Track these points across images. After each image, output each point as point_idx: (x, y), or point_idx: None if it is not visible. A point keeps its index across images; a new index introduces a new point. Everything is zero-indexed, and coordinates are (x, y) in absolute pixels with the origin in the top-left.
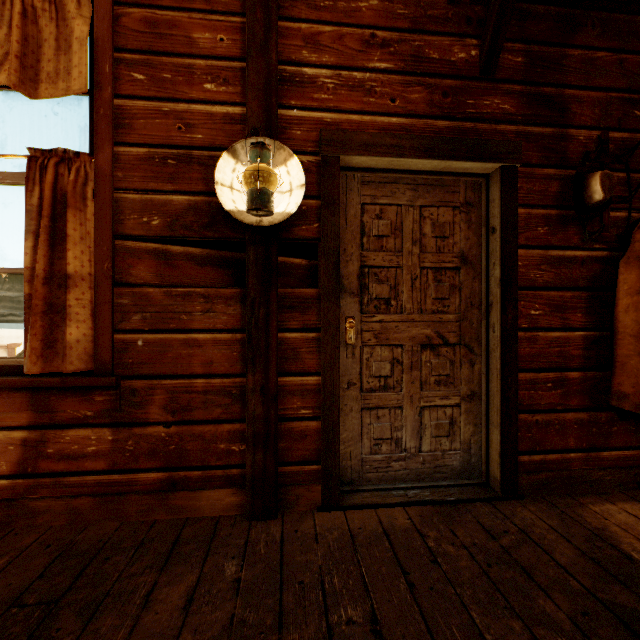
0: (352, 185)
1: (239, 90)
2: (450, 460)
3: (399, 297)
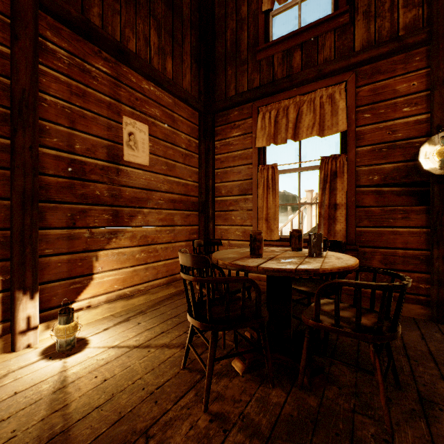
0: None
1: (424, 106)
2: None
3: None
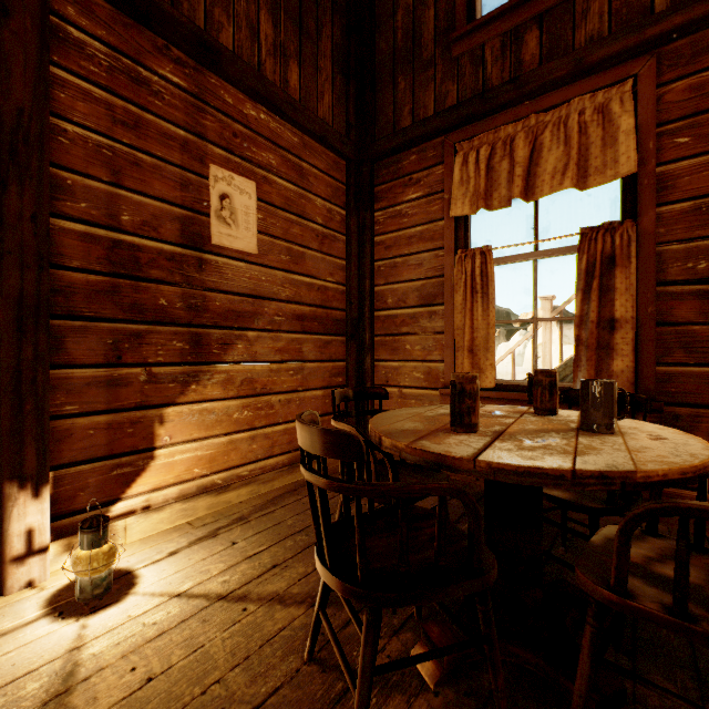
0: None
1: None
2: None
3: None
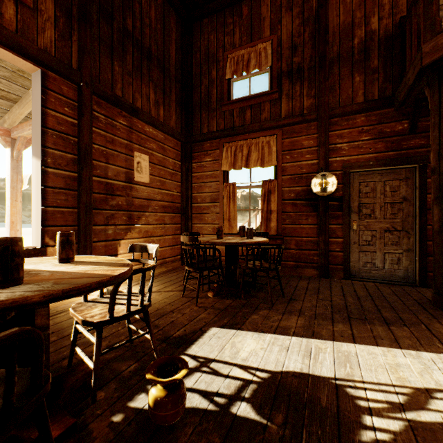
0: (355, 176)
1: (316, 155)
2: (398, 273)
3: (374, 213)
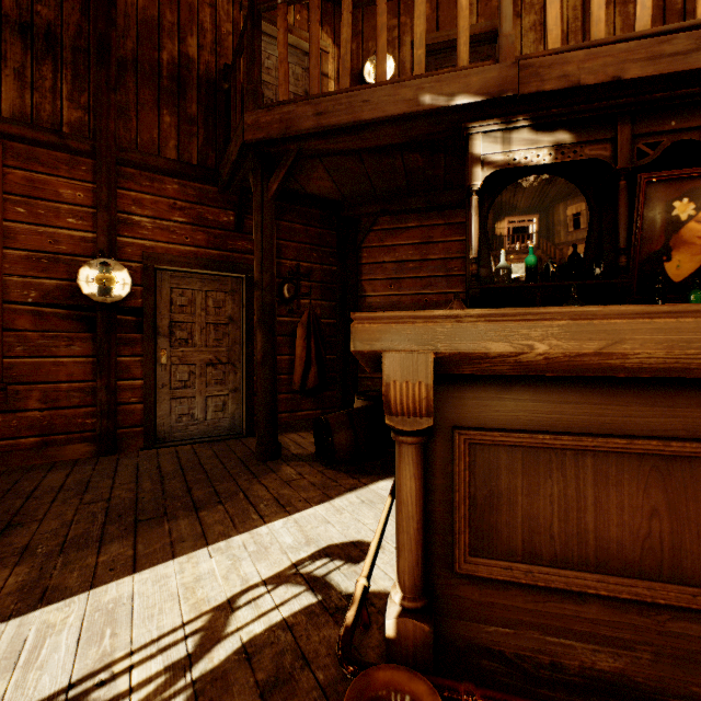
0: (165, 277)
1: (91, 224)
2: (224, 423)
3: (194, 338)
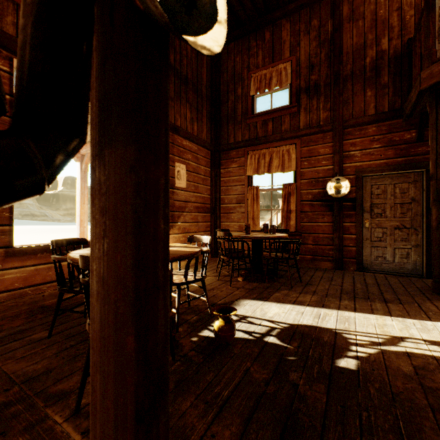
0: (367, 180)
1: (331, 162)
2: (407, 266)
3: (385, 213)
